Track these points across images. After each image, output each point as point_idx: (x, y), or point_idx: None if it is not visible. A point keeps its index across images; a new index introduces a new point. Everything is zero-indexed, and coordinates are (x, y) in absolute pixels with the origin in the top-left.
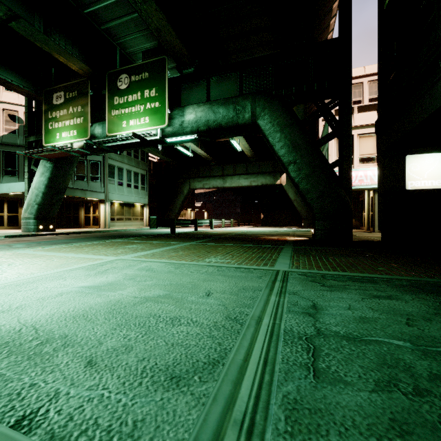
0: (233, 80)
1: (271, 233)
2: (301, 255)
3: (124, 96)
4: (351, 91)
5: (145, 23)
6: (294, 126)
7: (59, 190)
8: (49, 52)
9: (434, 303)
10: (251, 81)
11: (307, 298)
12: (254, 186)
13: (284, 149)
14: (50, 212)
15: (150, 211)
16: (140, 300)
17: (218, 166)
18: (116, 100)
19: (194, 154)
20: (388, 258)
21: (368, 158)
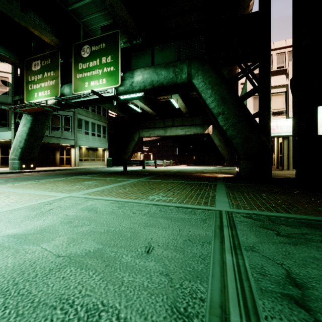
0: (173, 48)
1: (202, 170)
2: (235, 192)
3: (86, 62)
4: (270, 54)
5: (102, 5)
6: (223, 84)
7: (38, 137)
8: (26, 26)
9: None
10: (187, 49)
11: (272, 259)
12: (188, 135)
13: (215, 102)
14: (31, 154)
15: (110, 154)
16: (62, 261)
17: (161, 120)
18: (80, 66)
19: (143, 111)
20: (317, 195)
21: (278, 112)
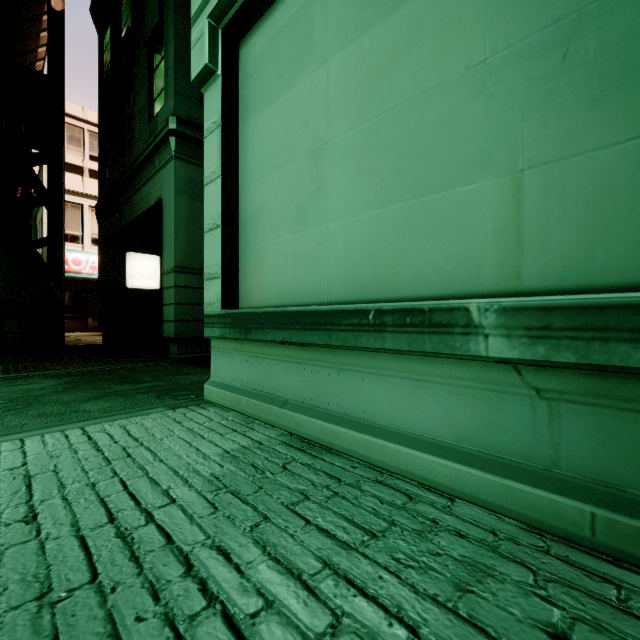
0: None
1: None
2: None
3: None
4: (63, 154)
5: None
6: None
7: None
8: None
9: (66, 380)
10: None
11: None
12: None
13: None
14: None
15: None
16: None
17: None
18: None
19: None
20: (81, 358)
21: None
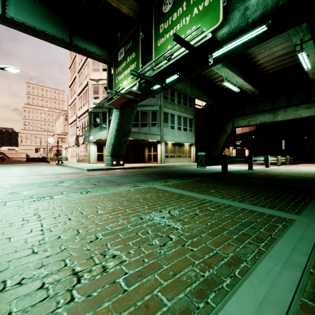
0: None
1: None
2: None
3: (168, 18)
4: None
5: None
6: None
7: (125, 133)
8: None
9: None
10: None
11: None
12: None
13: None
14: (120, 151)
15: (196, 149)
16: None
17: (266, 100)
18: (161, 28)
19: (237, 95)
20: None
21: None
